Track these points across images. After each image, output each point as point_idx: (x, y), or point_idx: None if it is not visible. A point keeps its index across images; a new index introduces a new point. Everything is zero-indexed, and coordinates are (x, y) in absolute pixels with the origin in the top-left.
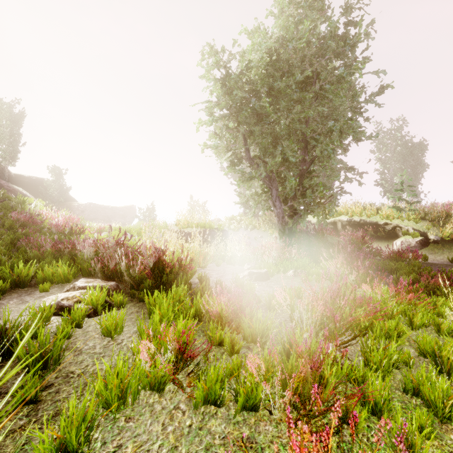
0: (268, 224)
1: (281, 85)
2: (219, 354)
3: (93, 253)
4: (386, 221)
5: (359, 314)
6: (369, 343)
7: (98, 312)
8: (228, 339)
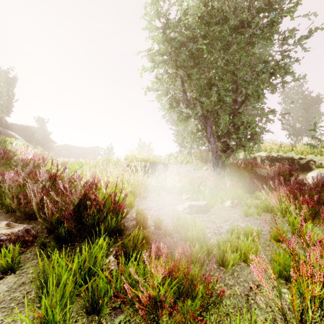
0: (199, 159)
1: (216, 30)
2: None
3: (15, 186)
4: (300, 156)
5: None
6: None
7: None
8: None
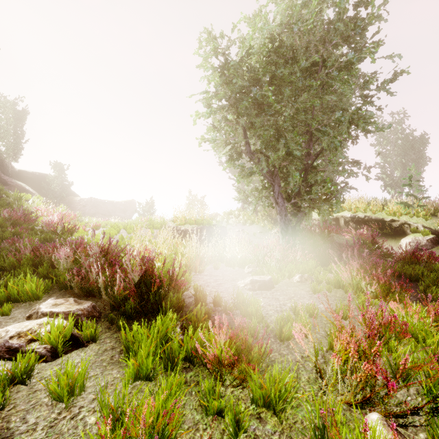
0: (267, 219)
1: (284, 73)
2: (218, 434)
3: (70, 262)
4: (392, 217)
5: (394, 346)
6: (437, 419)
7: (58, 353)
8: (231, 409)
